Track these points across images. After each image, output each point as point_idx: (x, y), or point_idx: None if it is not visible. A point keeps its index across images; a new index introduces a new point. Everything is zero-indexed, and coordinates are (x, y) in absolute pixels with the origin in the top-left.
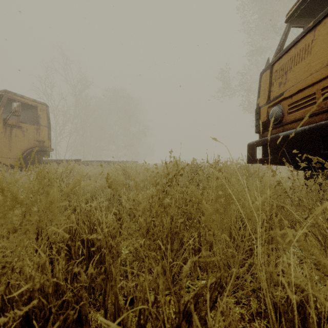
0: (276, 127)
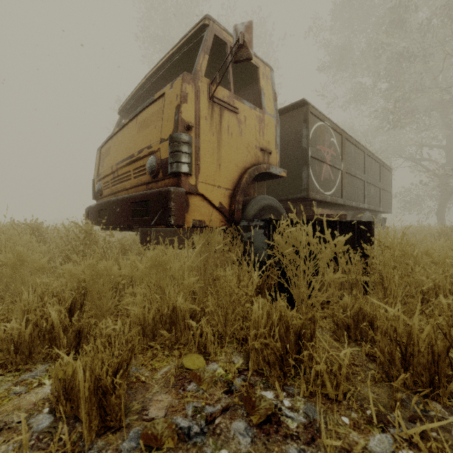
0: (101, 198)
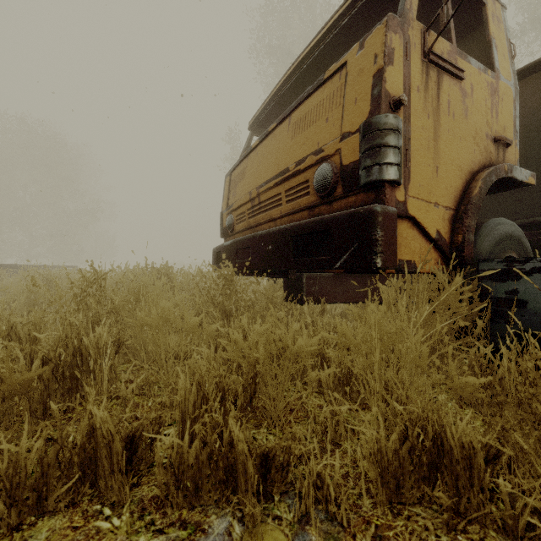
0: (232, 235)
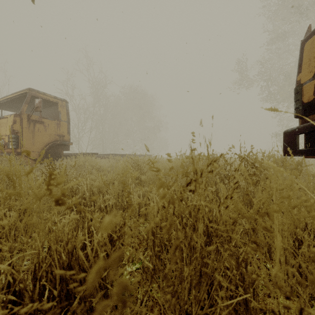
0: None
